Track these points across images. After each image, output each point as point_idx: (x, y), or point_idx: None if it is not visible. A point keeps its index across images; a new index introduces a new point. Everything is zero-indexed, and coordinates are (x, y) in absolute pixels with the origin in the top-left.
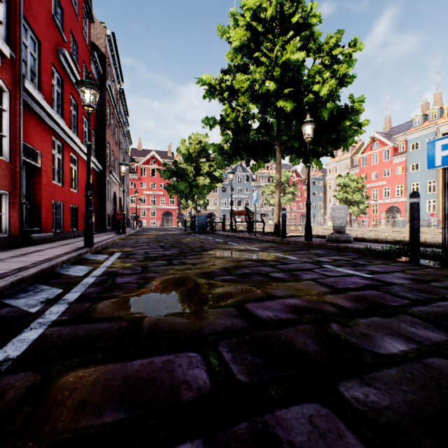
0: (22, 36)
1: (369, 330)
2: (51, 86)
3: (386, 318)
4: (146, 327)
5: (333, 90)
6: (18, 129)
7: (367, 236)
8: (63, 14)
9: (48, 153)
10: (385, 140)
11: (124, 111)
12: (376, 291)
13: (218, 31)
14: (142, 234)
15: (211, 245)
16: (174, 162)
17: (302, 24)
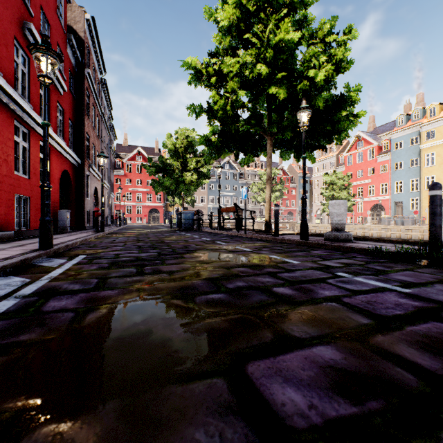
0: None
1: None
2: (13, 63)
3: None
4: None
5: (329, 77)
6: None
7: (354, 233)
8: None
9: (9, 140)
10: (370, 139)
11: (107, 104)
12: (442, 323)
13: (204, 14)
14: (123, 232)
15: (197, 245)
16: (160, 158)
17: (297, 3)
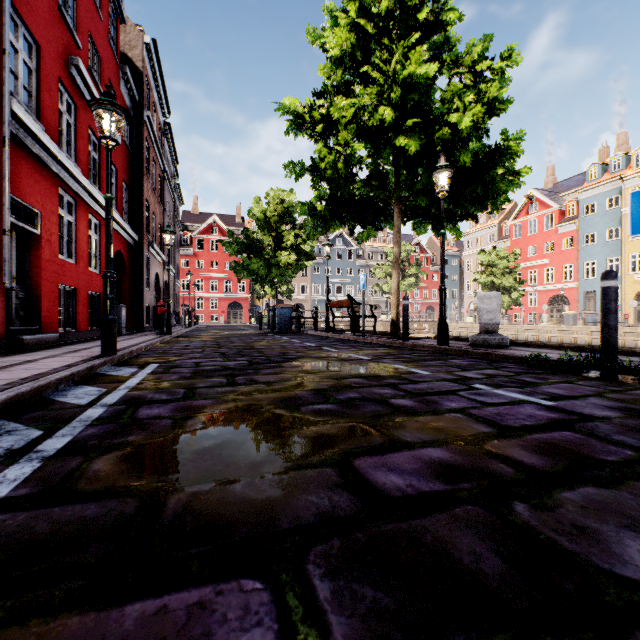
0: (7, 32)
1: (588, 519)
2: (57, 113)
3: (610, 490)
4: (170, 513)
5: (479, 122)
6: (2, 175)
7: (523, 337)
8: (76, 6)
9: (52, 214)
10: (547, 200)
11: (171, 156)
12: (571, 432)
13: (307, 36)
14: (196, 335)
15: (298, 351)
16: (245, 231)
17: (433, 23)
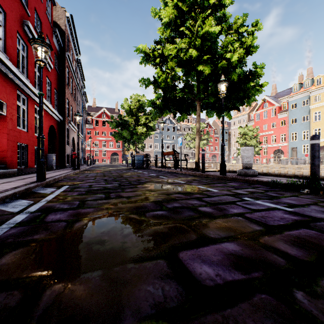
0: None
1: None
2: (16, 50)
3: None
4: (42, 306)
5: (241, 58)
6: None
7: (261, 170)
8: None
9: (13, 104)
10: (273, 101)
11: (81, 77)
12: (310, 229)
13: (151, 13)
14: (93, 170)
15: (146, 178)
16: (119, 116)
17: (218, 5)
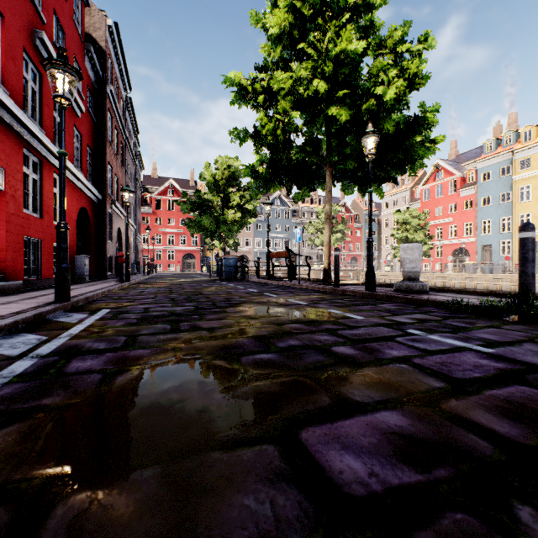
0: None
1: None
2: (22, 80)
3: None
4: None
5: (401, 95)
6: None
7: (432, 283)
8: None
9: (17, 171)
10: (451, 169)
11: (132, 127)
12: (528, 387)
13: (250, 19)
14: (153, 282)
15: (241, 297)
16: (196, 192)
17: (362, 6)
